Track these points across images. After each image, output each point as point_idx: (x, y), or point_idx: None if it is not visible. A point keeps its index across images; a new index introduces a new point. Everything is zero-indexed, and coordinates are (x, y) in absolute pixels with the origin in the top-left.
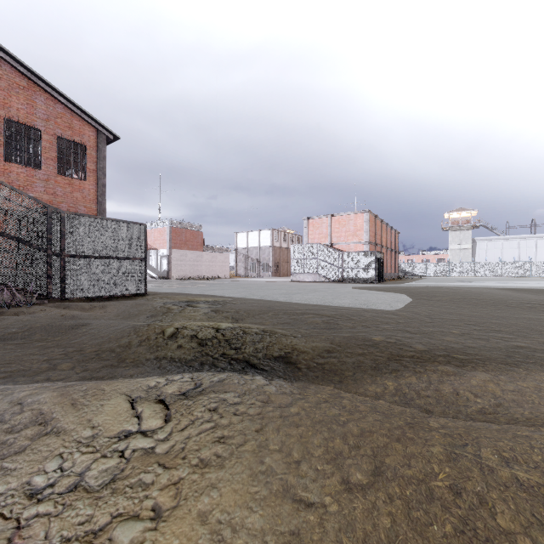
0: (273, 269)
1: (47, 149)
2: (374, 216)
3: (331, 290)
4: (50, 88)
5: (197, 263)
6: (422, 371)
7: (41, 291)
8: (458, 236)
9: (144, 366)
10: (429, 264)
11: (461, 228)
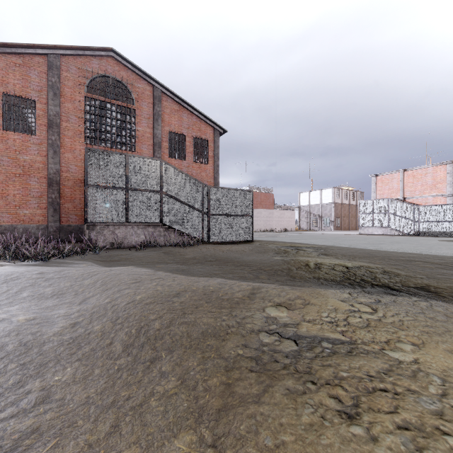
0: (334, 223)
1: (188, 146)
2: None
3: (414, 242)
4: (190, 107)
5: (269, 218)
6: None
7: (198, 237)
8: None
9: (312, 282)
10: None
11: None
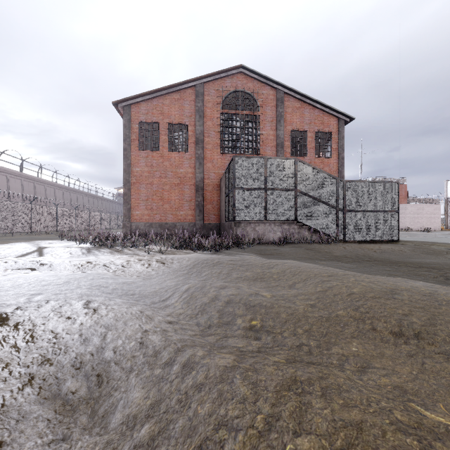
0: None
1: (309, 142)
2: None
3: None
4: (312, 101)
5: (400, 215)
6: None
7: (333, 235)
8: None
9: None
10: None
11: None
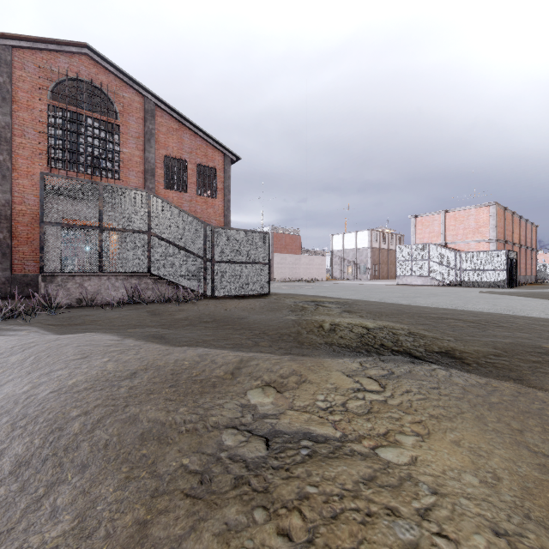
0: (371, 271)
1: (190, 175)
2: (503, 208)
3: (453, 294)
4: (193, 126)
5: (295, 266)
6: None
7: (199, 290)
8: None
9: (322, 350)
10: None
11: None
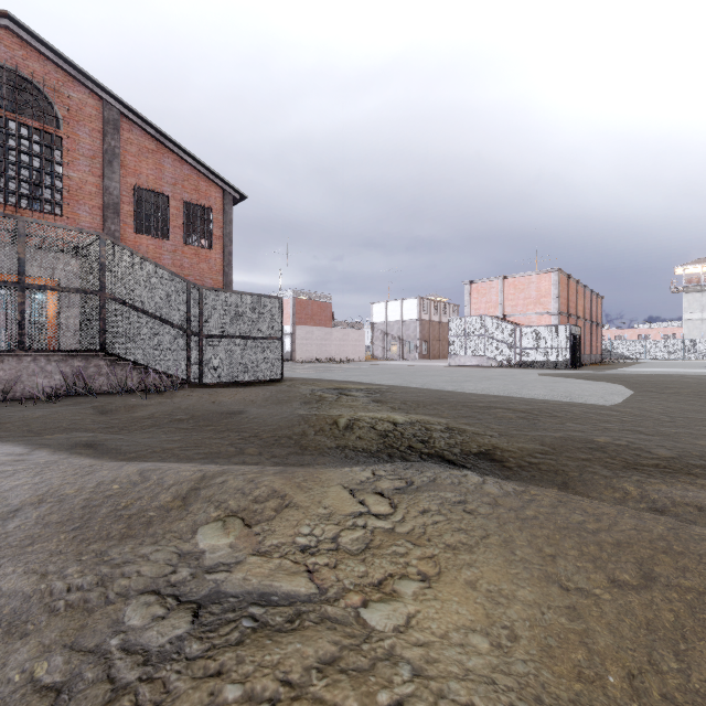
0: (420, 349)
1: (174, 216)
2: (566, 276)
3: (509, 377)
4: (178, 149)
5: (325, 342)
6: (673, 477)
7: (181, 375)
8: (698, 300)
9: (331, 456)
10: (650, 342)
11: (704, 288)
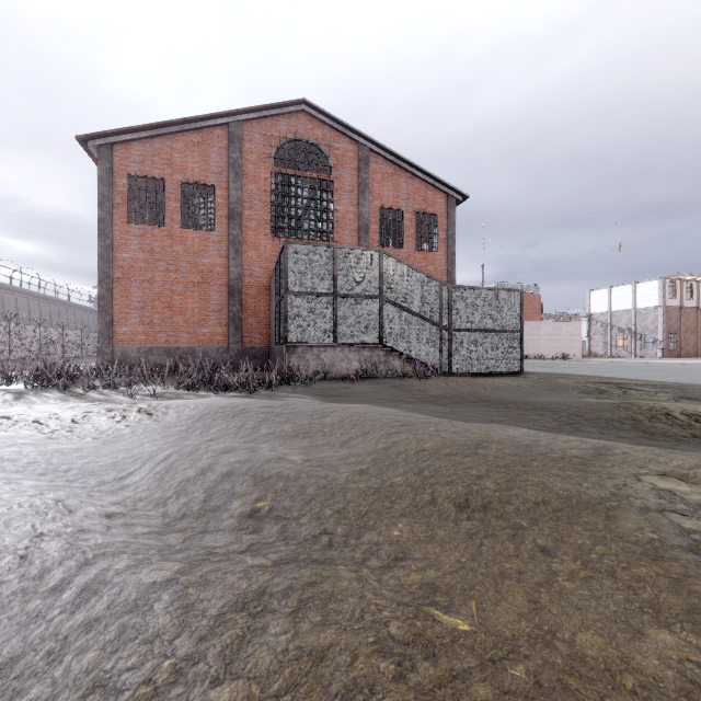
0: (664, 344)
1: (407, 227)
2: None
3: None
4: (410, 167)
5: (532, 337)
6: None
7: (434, 365)
8: None
9: (694, 444)
10: None
11: None
